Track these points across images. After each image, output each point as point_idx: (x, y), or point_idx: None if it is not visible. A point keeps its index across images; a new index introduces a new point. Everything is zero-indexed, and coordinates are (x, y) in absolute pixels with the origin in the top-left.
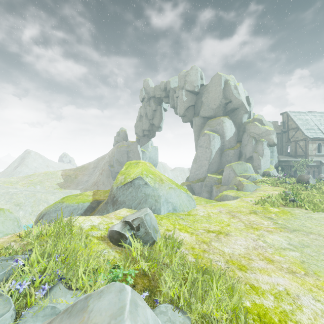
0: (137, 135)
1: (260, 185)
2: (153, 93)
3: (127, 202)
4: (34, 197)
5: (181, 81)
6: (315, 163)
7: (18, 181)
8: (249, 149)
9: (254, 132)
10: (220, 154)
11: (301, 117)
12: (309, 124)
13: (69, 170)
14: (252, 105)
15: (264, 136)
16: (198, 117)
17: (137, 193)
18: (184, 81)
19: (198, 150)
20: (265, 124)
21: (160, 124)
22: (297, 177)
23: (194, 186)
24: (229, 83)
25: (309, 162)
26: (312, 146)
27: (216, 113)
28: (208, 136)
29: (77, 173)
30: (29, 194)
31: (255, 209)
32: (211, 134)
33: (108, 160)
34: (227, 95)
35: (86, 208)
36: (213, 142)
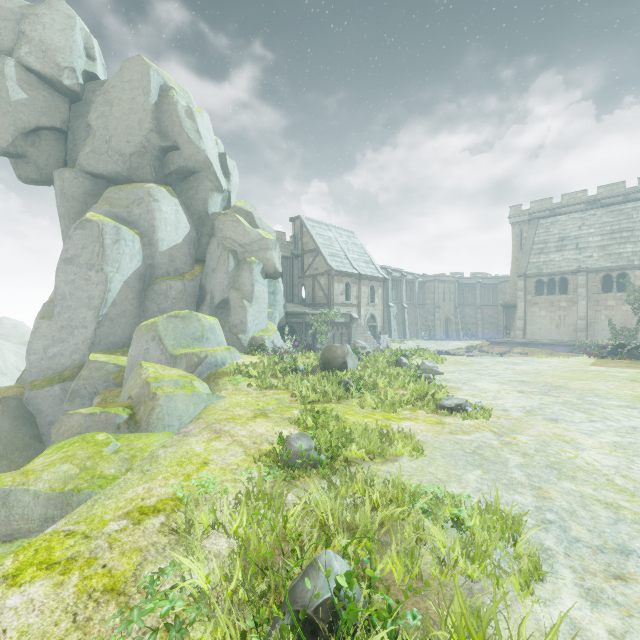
0: None
1: (228, 387)
2: None
3: None
4: None
5: (5, 29)
6: (343, 319)
7: None
8: (222, 279)
9: (235, 239)
10: (144, 290)
11: (322, 232)
12: (334, 247)
13: None
14: (235, 179)
15: (256, 252)
16: (72, 169)
17: None
18: (17, 34)
19: (59, 273)
20: (259, 227)
21: None
22: (323, 354)
23: (36, 400)
24: (172, 95)
25: (336, 317)
26: (339, 286)
27: (134, 170)
28: (97, 231)
29: None
30: None
31: None
32: (109, 226)
33: None
34: (166, 126)
35: None
36: (115, 249)
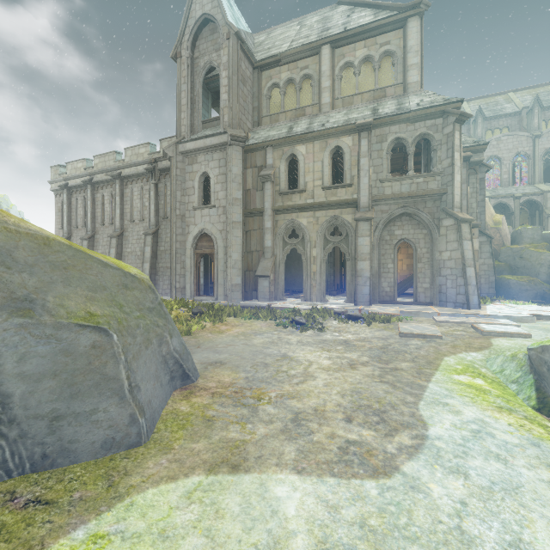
0: None
1: None
2: None
3: None
4: None
5: None
6: None
7: None
8: None
9: None
10: None
11: None
12: None
13: None
14: None
15: None
16: None
17: None
18: None
19: None
20: None
21: None
22: None
23: None
24: (1, 205)
25: None
26: None
27: None
28: None
29: None
30: None
31: None
32: None
33: None
34: None
35: None
36: None
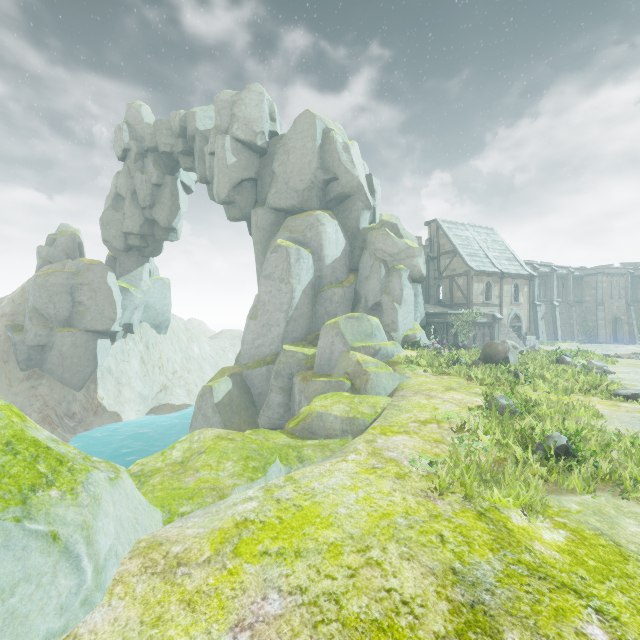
0: (110, 246)
1: (407, 372)
2: (151, 139)
3: None
4: None
5: (224, 116)
6: (485, 319)
7: None
8: (375, 286)
9: (385, 250)
10: (314, 296)
11: (459, 232)
12: (472, 246)
13: None
14: (379, 195)
15: (403, 260)
16: (263, 207)
17: None
18: (230, 117)
19: (261, 286)
20: (403, 236)
21: (172, 221)
22: (483, 349)
23: (251, 377)
24: (332, 136)
25: (477, 317)
26: (478, 286)
27: (305, 202)
28: (285, 253)
29: None
30: None
31: (464, 556)
32: (293, 249)
33: (8, 312)
34: (328, 162)
35: None
36: (297, 266)
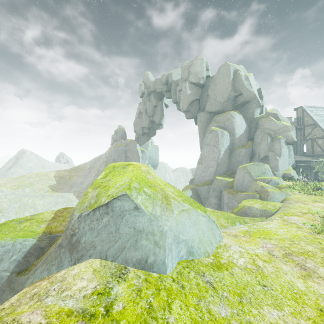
0: (137, 133)
1: (288, 192)
2: (153, 87)
3: (98, 245)
4: (20, 202)
5: (185, 73)
6: None
7: (6, 184)
8: (264, 147)
9: (270, 129)
10: (230, 153)
11: (318, 112)
12: None
13: (63, 171)
14: (265, 98)
15: (281, 133)
16: (203, 112)
17: (120, 228)
18: (188, 73)
19: (204, 149)
20: (280, 120)
21: (161, 121)
22: None
23: (200, 190)
24: (239, 73)
25: None
26: None
27: (224, 107)
28: (216, 133)
29: (72, 175)
30: (14, 199)
31: None
32: (220, 131)
33: (105, 160)
34: (236, 87)
35: (29, 250)
36: (221, 139)
